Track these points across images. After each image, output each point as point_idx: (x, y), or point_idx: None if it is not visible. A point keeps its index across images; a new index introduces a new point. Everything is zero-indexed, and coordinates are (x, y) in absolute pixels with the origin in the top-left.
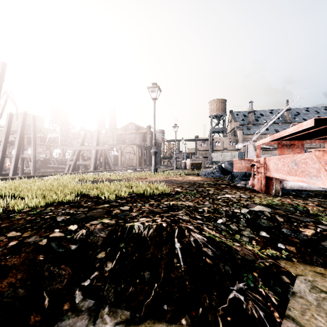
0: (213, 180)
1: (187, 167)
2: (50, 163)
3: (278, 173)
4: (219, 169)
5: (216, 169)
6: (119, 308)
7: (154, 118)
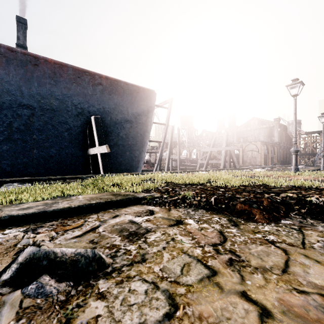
0: None
1: None
2: (184, 162)
3: None
4: None
5: None
6: (315, 220)
7: (294, 115)
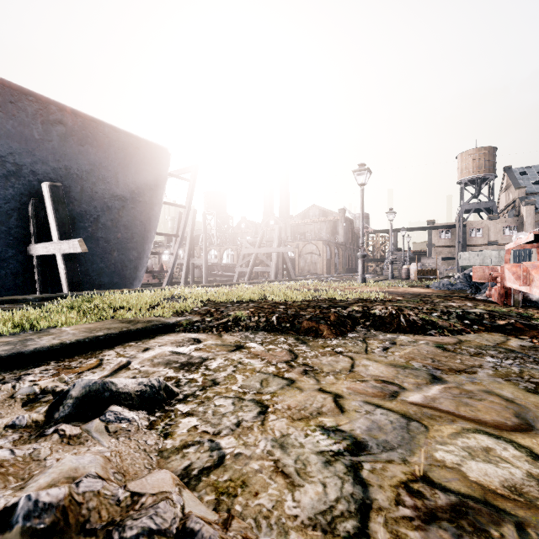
0: (448, 292)
1: (411, 276)
2: (213, 269)
3: (509, 283)
4: (465, 279)
5: (459, 279)
6: (377, 331)
7: (362, 210)
